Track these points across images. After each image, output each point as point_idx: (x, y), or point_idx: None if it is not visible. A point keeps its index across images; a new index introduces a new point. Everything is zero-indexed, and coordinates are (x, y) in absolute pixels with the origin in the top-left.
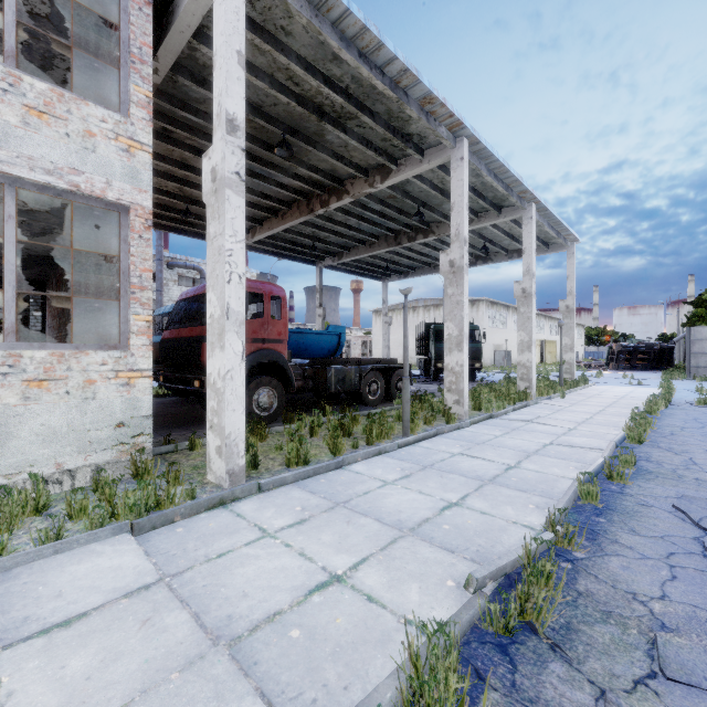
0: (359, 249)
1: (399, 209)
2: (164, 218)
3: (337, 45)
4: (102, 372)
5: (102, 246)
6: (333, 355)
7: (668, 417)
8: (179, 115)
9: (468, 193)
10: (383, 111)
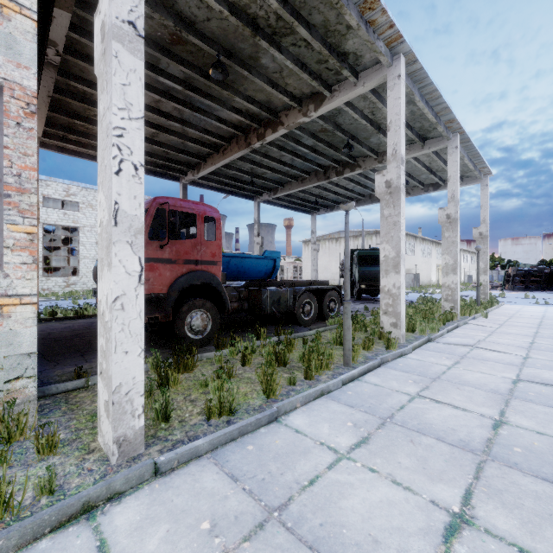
0: (292, 184)
1: (329, 143)
2: None
3: None
4: None
5: None
6: (269, 277)
7: None
8: None
9: None
10: (320, 22)
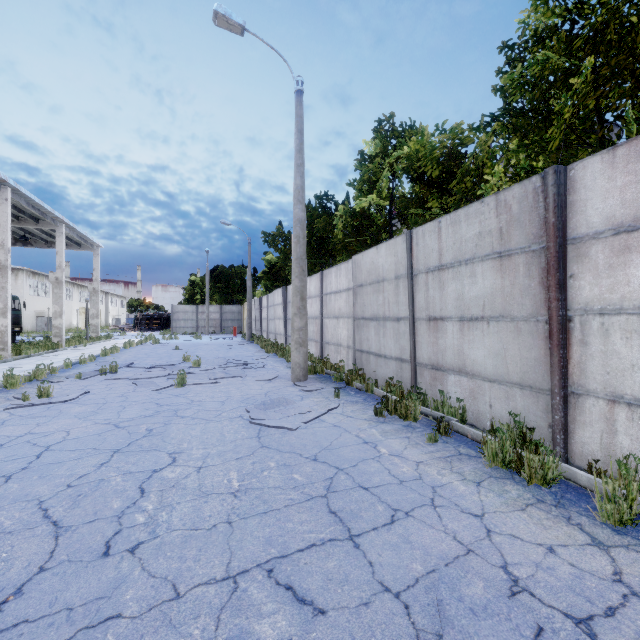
0: None
1: None
2: None
3: None
4: None
5: None
6: None
7: (133, 348)
8: None
9: (11, 209)
10: None
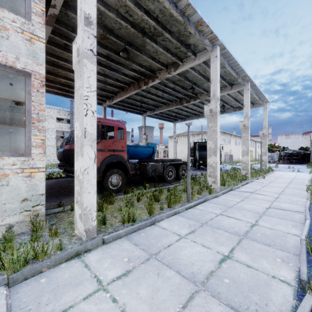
0: (163, 107)
1: (182, 86)
2: (70, 92)
3: None
4: (13, 169)
5: (24, 99)
6: (150, 157)
7: None
8: (72, 36)
9: None
10: (176, 30)
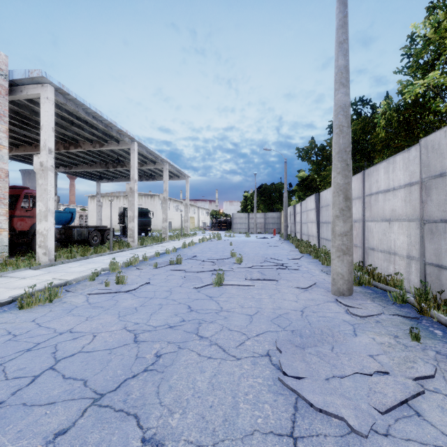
0: (83, 166)
1: (108, 154)
2: None
3: (84, 115)
4: None
5: None
6: (67, 224)
7: (204, 243)
8: None
9: (140, 157)
10: (102, 128)
